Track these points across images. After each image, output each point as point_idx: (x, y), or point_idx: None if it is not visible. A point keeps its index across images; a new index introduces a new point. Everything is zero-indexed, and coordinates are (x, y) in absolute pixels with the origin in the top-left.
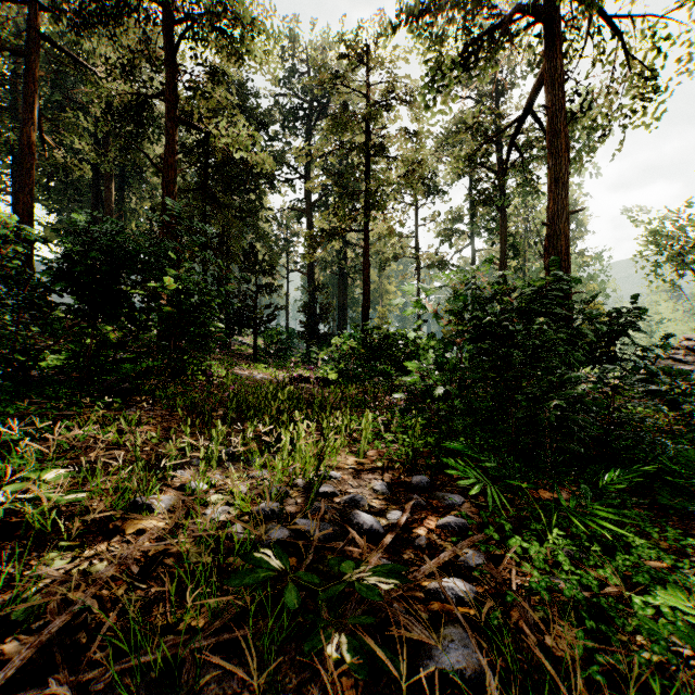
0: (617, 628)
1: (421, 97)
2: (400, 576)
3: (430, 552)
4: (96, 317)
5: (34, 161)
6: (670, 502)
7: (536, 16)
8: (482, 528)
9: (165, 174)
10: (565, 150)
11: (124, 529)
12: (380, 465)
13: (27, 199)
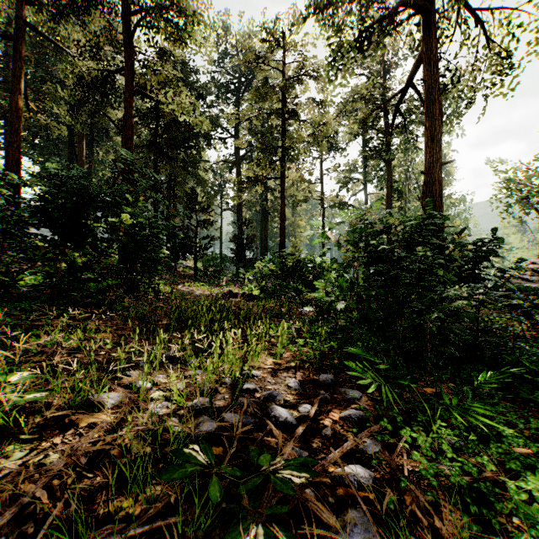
0: (495, 509)
1: (326, 72)
2: (310, 469)
3: (335, 441)
4: (64, 245)
5: (21, 122)
6: (530, 396)
7: (416, 9)
8: (377, 419)
9: (124, 133)
10: (438, 114)
11: (78, 423)
12: (293, 365)
13: (15, 152)
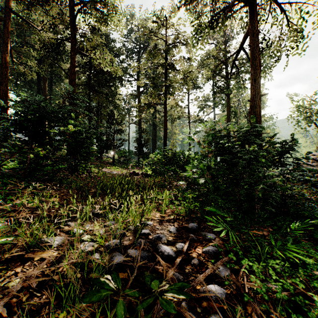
0: (306, 315)
1: (191, 40)
2: (185, 292)
3: (200, 267)
4: (31, 143)
5: (8, 70)
6: None
7: (245, 2)
8: (226, 252)
9: (70, 76)
10: (259, 66)
11: (33, 257)
12: (172, 217)
13: (5, 88)
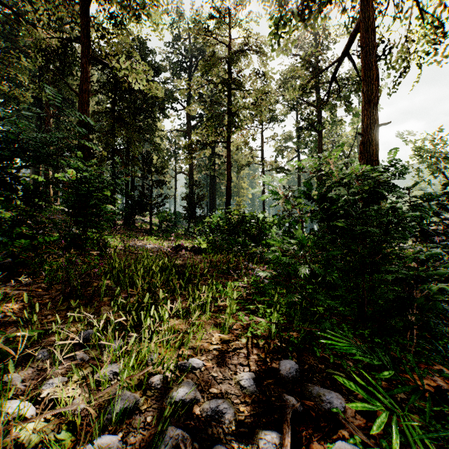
0: None
1: (270, 39)
2: None
3: None
4: None
5: None
6: None
7: None
8: None
9: (80, 96)
10: (375, 79)
11: None
12: (244, 341)
13: None
